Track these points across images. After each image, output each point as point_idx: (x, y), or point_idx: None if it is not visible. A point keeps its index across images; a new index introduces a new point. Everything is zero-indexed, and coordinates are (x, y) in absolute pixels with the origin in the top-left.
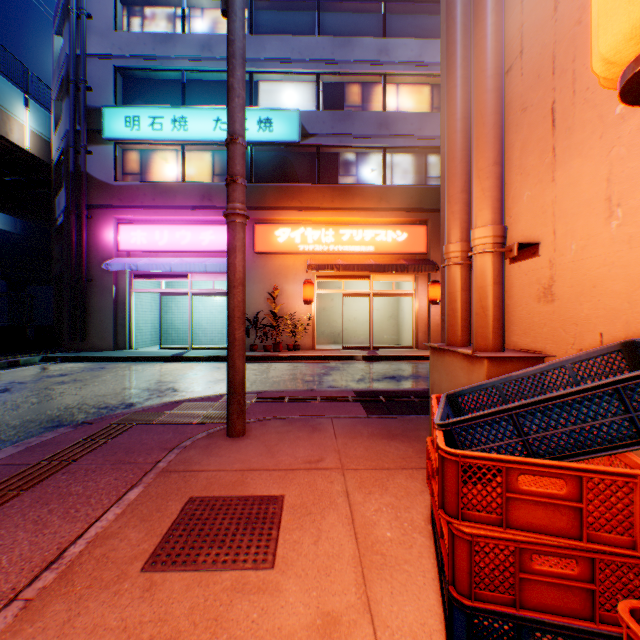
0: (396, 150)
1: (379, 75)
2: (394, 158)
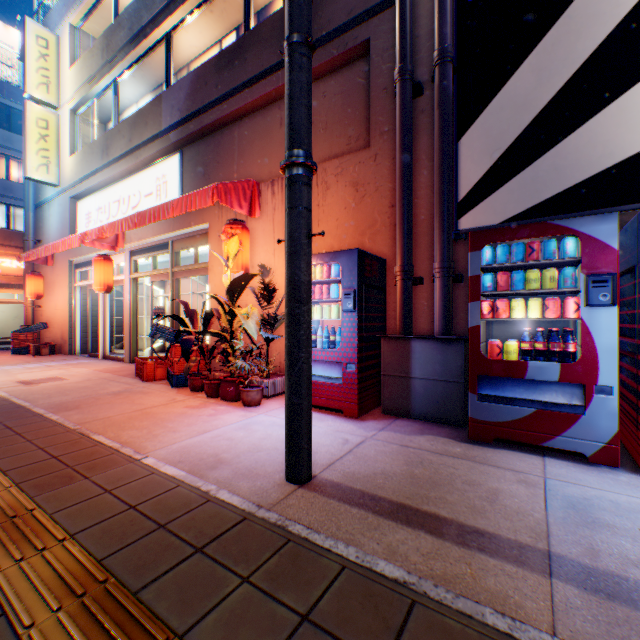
0: (22, 207)
1: (6, 155)
2: (20, 211)
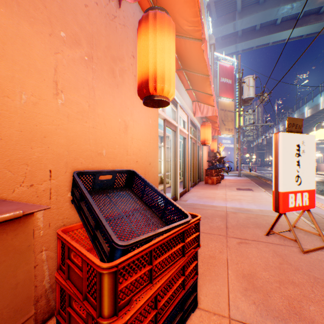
0: None
1: None
2: None
